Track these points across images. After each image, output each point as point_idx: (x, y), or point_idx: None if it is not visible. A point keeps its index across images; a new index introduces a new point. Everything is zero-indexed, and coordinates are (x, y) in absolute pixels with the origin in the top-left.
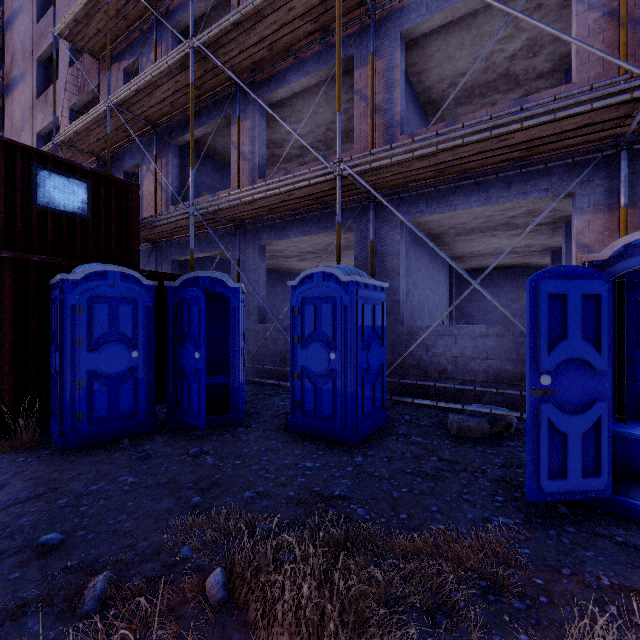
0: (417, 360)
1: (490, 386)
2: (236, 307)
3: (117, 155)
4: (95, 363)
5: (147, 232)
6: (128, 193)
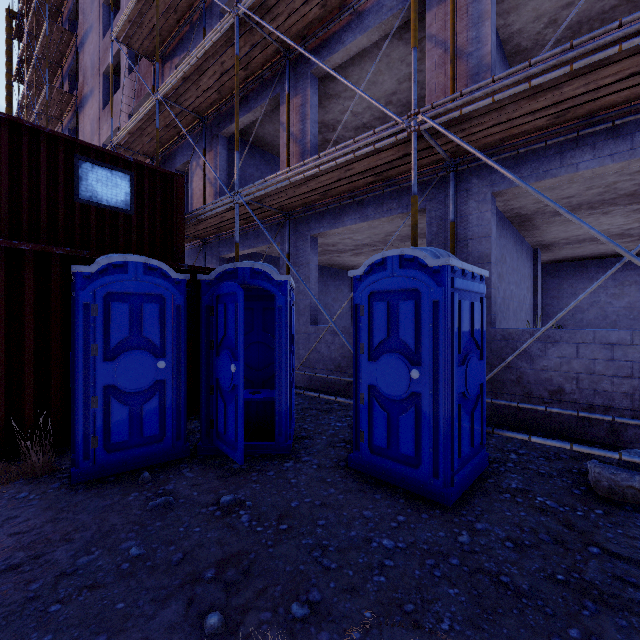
0: (516, 375)
1: (636, 416)
2: (283, 306)
3: (169, 154)
4: (113, 375)
5: (194, 228)
6: (173, 185)
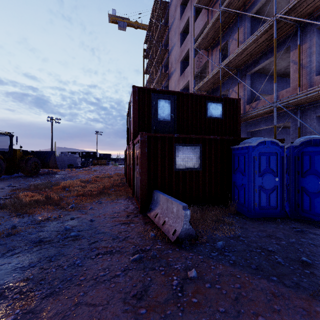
0: None
1: None
2: None
3: (215, 88)
4: (261, 182)
5: None
6: (236, 104)
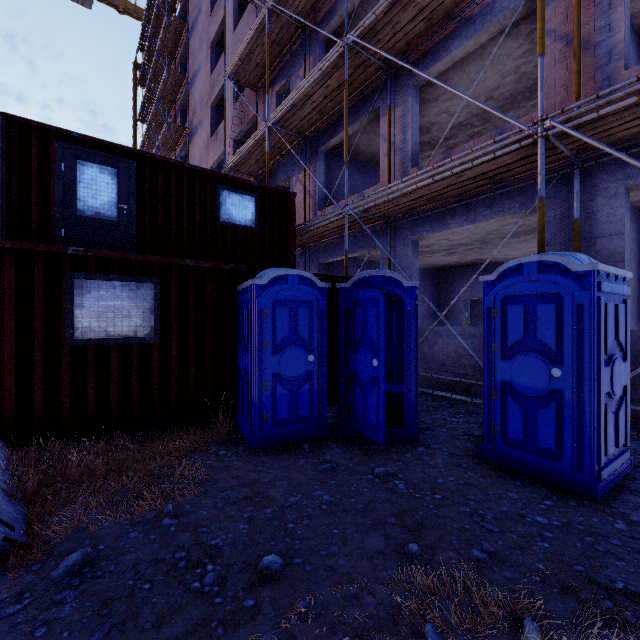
0: None
1: None
2: (411, 308)
3: (271, 172)
4: (278, 366)
5: (299, 238)
6: (286, 202)
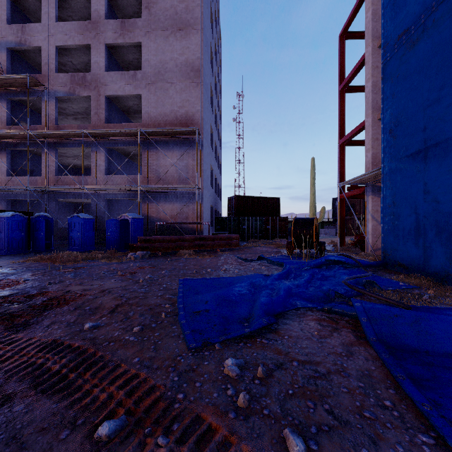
0: None
1: None
2: (52, 223)
3: None
4: (13, 236)
5: None
6: None
